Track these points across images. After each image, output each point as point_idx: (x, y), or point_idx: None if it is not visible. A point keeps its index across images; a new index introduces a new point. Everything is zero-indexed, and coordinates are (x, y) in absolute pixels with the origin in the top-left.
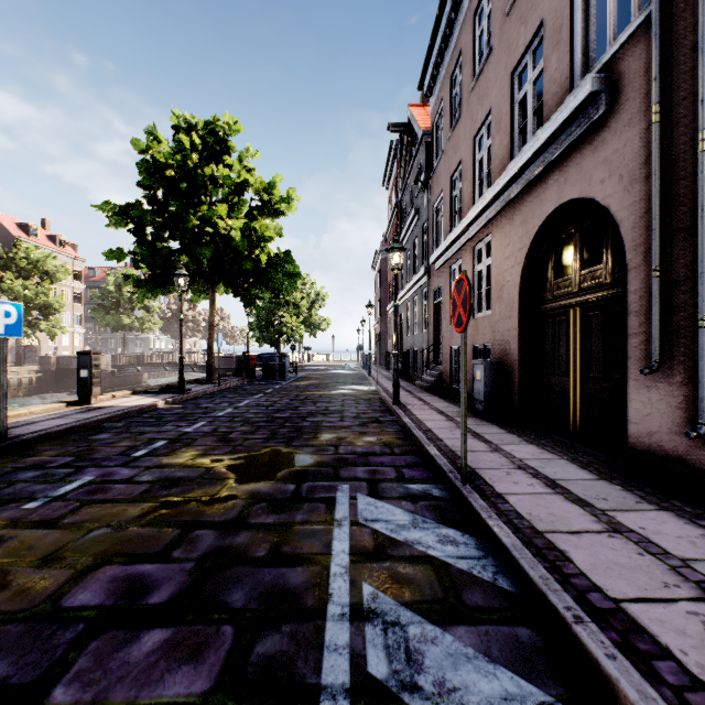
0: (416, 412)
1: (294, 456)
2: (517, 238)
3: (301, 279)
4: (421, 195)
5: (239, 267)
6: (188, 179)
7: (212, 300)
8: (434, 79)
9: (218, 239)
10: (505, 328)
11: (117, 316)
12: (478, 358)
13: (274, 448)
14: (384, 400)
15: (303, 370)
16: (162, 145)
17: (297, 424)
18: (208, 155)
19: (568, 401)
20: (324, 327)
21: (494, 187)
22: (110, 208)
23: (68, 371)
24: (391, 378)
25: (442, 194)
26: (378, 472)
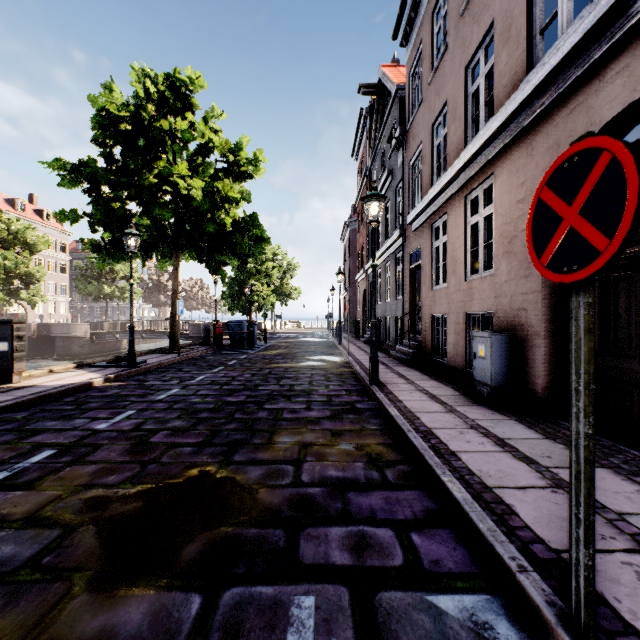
0: (402, 396)
1: (228, 491)
2: (540, 171)
3: (269, 244)
4: (394, 155)
5: (203, 230)
6: (145, 133)
7: (175, 266)
8: (411, 24)
9: (179, 200)
10: (517, 291)
11: (98, 286)
12: (471, 328)
13: (203, 469)
14: (359, 376)
15: (274, 338)
16: (115, 96)
17: (250, 415)
18: (169, 112)
19: (639, 395)
20: (295, 296)
21: (504, 109)
22: (61, 165)
23: (49, 338)
24: (362, 347)
25: (420, 147)
26: (368, 543)
